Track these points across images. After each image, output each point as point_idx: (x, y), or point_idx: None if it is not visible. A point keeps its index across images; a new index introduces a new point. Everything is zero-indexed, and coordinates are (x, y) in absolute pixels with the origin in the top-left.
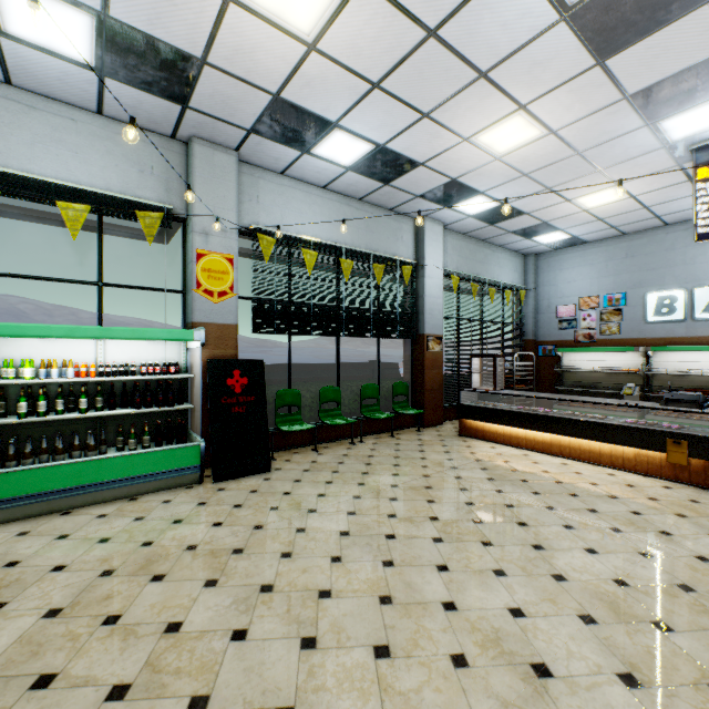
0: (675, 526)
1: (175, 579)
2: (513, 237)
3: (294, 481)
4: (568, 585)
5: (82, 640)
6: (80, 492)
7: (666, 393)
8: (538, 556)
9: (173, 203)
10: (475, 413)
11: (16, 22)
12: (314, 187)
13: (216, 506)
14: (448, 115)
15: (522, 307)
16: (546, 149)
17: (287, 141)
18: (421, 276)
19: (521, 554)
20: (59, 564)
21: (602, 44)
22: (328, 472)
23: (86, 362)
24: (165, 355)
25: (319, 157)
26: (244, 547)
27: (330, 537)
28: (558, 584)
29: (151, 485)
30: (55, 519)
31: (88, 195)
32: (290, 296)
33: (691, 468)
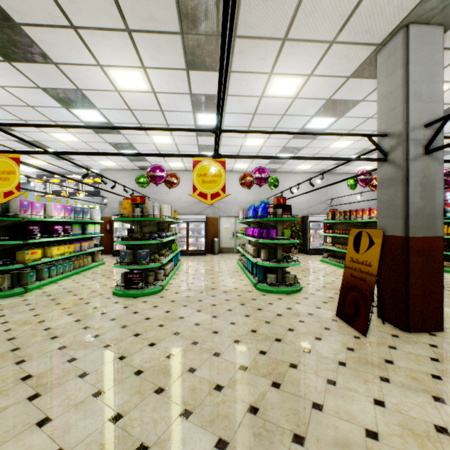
0: None
1: None
2: None
3: None
4: None
5: None
6: None
7: None
8: None
9: None
10: None
11: None
12: None
13: None
14: None
15: None
16: None
17: None
18: None
19: None
20: None
21: None
22: None
23: None
24: None
25: None
26: None
27: None
28: None
29: None
30: None
31: None
32: None
33: None
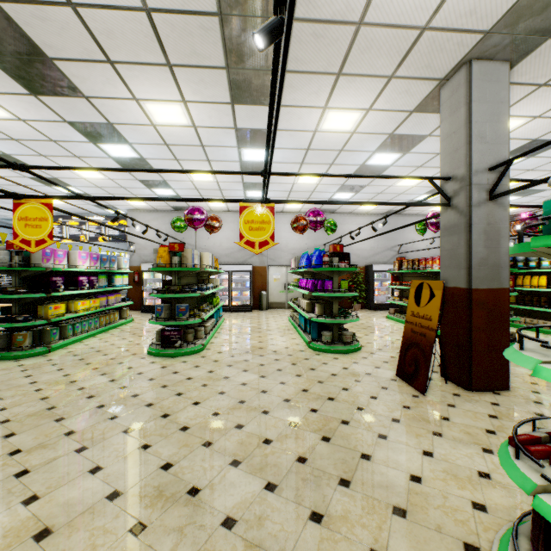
0: None
1: None
2: (3, 220)
3: None
4: None
5: None
6: None
7: None
8: None
9: None
10: None
11: None
12: None
13: None
14: None
15: None
16: None
17: None
18: None
19: None
20: None
21: None
22: None
23: None
24: None
25: None
26: None
27: None
28: None
29: None
30: None
31: None
32: None
33: None
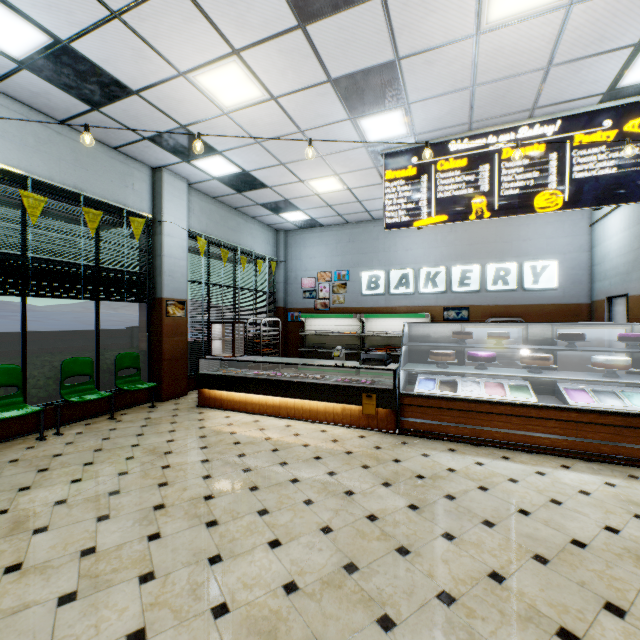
0: (359, 482)
1: None
2: (263, 210)
3: None
4: (228, 621)
5: None
6: None
7: (363, 354)
8: (210, 577)
9: None
10: (214, 382)
11: None
12: None
13: None
14: (148, 28)
15: (275, 277)
16: (272, 117)
17: None
18: (159, 233)
19: (187, 582)
20: None
21: (300, 1)
22: None
23: None
24: None
25: None
26: None
27: None
28: (215, 625)
29: None
30: None
31: None
32: None
33: (379, 416)
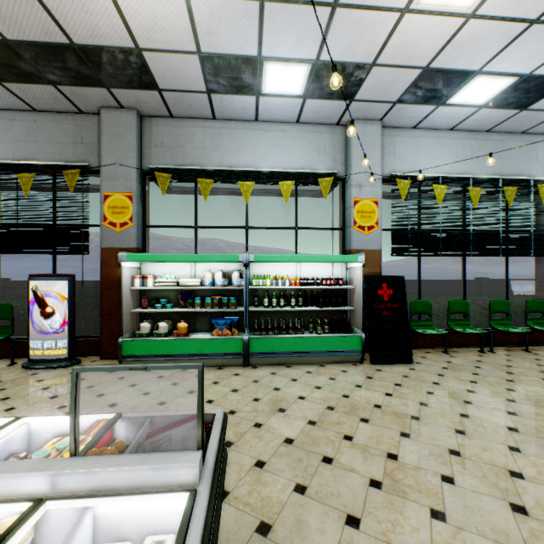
0: None
1: (376, 425)
2: None
3: (437, 374)
4: None
5: (336, 444)
6: (295, 355)
7: None
8: None
9: (337, 169)
10: None
11: (269, 86)
12: (441, 132)
13: (381, 381)
14: None
15: None
16: None
17: (425, 100)
18: None
19: None
20: (300, 395)
21: None
22: (467, 373)
23: (293, 277)
24: (333, 272)
25: (453, 105)
26: (418, 416)
27: (498, 429)
28: None
29: (331, 358)
30: (284, 368)
31: (291, 175)
32: (421, 225)
33: None
